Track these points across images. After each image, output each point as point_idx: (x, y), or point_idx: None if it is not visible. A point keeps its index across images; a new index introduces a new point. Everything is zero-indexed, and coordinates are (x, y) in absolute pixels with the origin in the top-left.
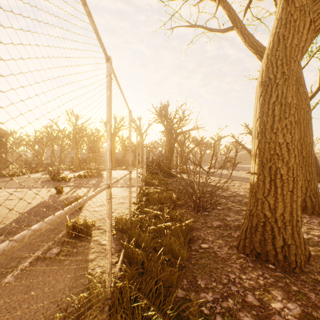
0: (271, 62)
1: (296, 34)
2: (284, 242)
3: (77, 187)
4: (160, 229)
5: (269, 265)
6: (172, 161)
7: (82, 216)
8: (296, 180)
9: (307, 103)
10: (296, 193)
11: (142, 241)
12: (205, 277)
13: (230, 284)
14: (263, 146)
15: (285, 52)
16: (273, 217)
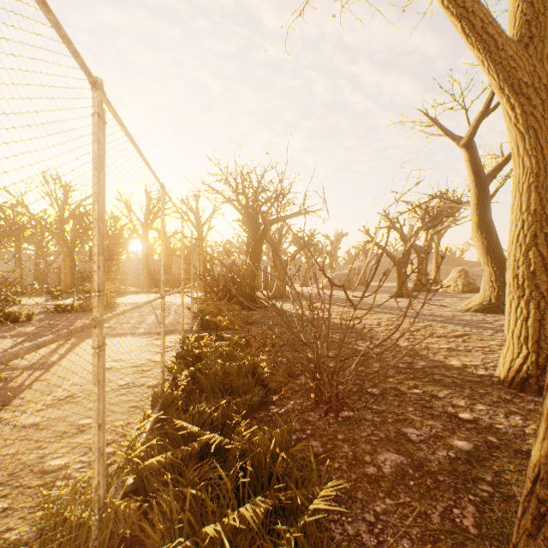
0: None
1: None
2: None
3: (33, 339)
4: (213, 541)
5: None
6: (257, 277)
7: None
8: None
9: None
10: None
11: None
12: None
13: None
14: None
15: None
16: None
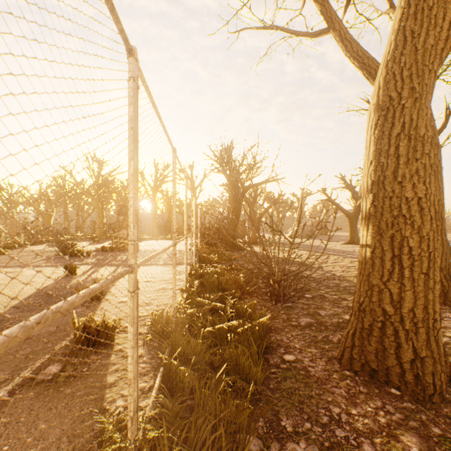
0: (393, 73)
1: (432, 29)
2: (415, 353)
3: (98, 266)
4: (220, 331)
5: (391, 390)
6: (237, 227)
7: (102, 310)
8: (433, 257)
9: (436, 142)
10: (433, 277)
11: (193, 352)
12: (292, 412)
13: (334, 425)
14: (380, 203)
15: (416, 57)
16: (397, 314)
